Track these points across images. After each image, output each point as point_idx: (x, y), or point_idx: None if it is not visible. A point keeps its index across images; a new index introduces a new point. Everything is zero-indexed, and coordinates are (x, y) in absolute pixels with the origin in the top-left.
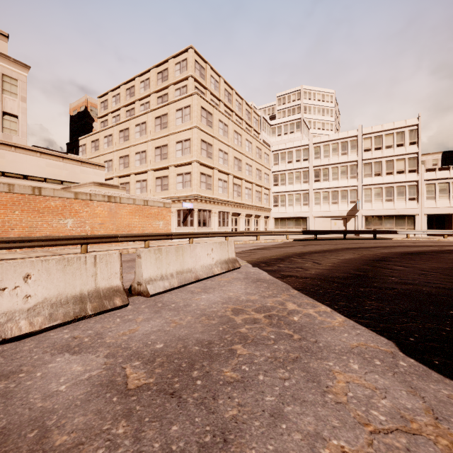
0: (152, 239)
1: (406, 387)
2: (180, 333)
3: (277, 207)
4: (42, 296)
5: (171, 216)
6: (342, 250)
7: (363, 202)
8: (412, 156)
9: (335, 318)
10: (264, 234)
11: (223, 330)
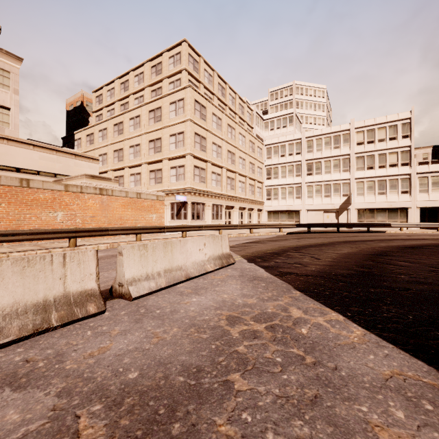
0: (144, 232)
1: None
2: (161, 353)
3: (270, 200)
4: None
5: (165, 209)
6: (339, 244)
7: (355, 195)
8: (404, 149)
9: (352, 331)
10: (258, 227)
11: (216, 348)
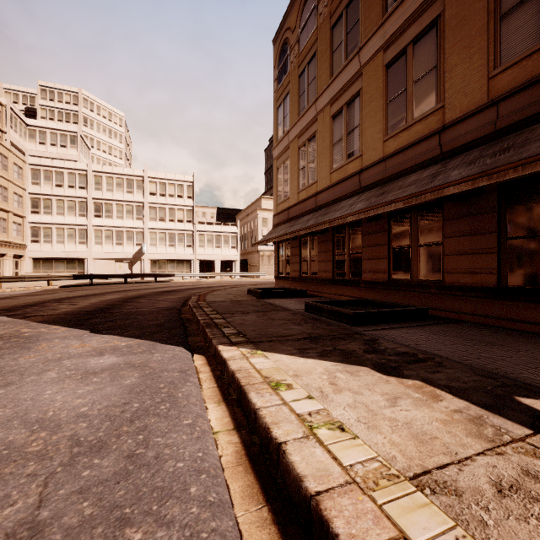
0: None
1: (79, 340)
2: None
3: (39, 243)
4: None
5: None
6: (112, 293)
7: (149, 246)
8: (189, 208)
9: (61, 329)
10: (11, 280)
11: None
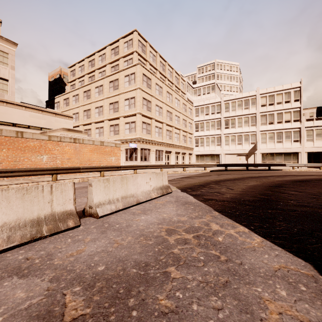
0: (106, 170)
1: None
2: (120, 253)
3: (198, 146)
4: (2, 221)
5: (121, 154)
6: (247, 179)
7: (260, 143)
8: (296, 109)
9: (254, 239)
10: (189, 166)
11: (158, 250)
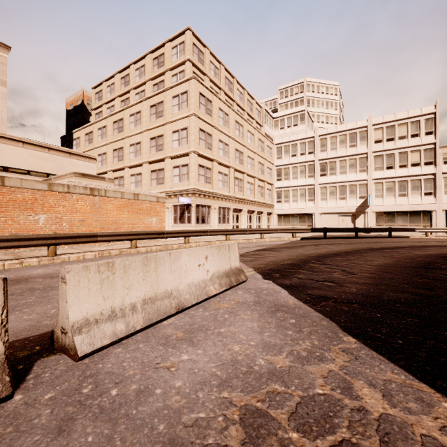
0: (140, 238)
1: None
2: None
3: (281, 202)
4: None
5: (167, 213)
6: (366, 252)
7: (373, 198)
8: (428, 147)
9: None
10: (269, 232)
11: None
